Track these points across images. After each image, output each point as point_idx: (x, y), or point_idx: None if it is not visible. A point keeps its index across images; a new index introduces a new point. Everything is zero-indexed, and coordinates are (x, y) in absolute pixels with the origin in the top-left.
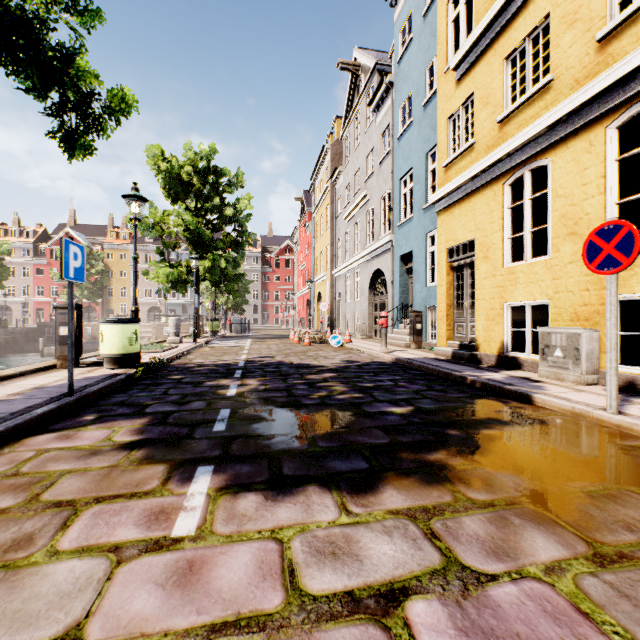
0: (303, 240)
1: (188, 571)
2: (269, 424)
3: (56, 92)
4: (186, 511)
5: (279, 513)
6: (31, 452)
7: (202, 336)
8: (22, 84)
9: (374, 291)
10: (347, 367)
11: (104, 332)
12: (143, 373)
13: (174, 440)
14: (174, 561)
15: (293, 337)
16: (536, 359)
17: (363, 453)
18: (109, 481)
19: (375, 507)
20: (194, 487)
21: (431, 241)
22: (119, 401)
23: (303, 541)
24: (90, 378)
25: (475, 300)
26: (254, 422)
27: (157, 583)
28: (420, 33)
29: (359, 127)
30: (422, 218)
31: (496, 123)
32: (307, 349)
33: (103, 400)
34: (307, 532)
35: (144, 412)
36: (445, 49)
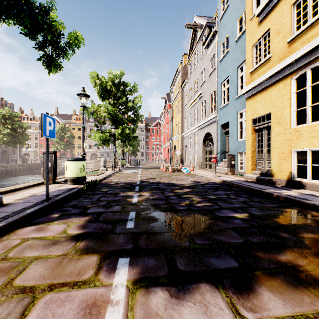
0: (166, 119)
1: None
2: (160, 224)
3: (41, 36)
4: (112, 305)
5: (184, 313)
6: (18, 240)
7: (116, 167)
8: (23, 30)
9: (205, 144)
10: (196, 185)
11: (67, 165)
12: (87, 187)
13: (103, 234)
14: None
15: (162, 168)
16: (315, 183)
17: (230, 251)
18: (60, 268)
19: (262, 312)
20: (117, 278)
21: (240, 116)
22: (73, 204)
23: None
24: (59, 190)
25: (271, 148)
26: (150, 222)
27: None
28: (233, 1)
29: (197, 58)
30: (235, 103)
31: (286, 43)
32: (171, 175)
33: (65, 204)
34: None
35: (86, 212)
36: (251, 6)
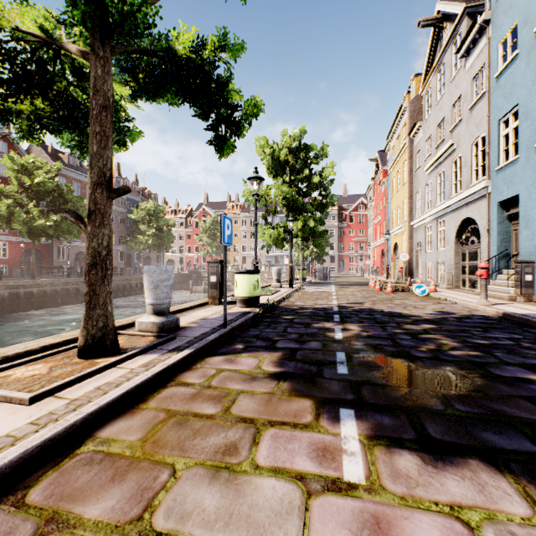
0: (377, 196)
1: (377, 528)
2: (388, 374)
3: (213, 112)
4: (347, 455)
5: (448, 485)
6: (213, 370)
7: (294, 282)
8: (196, 112)
9: (461, 240)
10: (444, 319)
11: (237, 280)
12: (263, 312)
13: (308, 377)
14: (358, 510)
15: (373, 285)
16: None
17: (521, 430)
18: (272, 407)
19: None
20: (344, 429)
21: None
22: (255, 334)
23: (498, 534)
24: (231, 314)
25: None
26: (372, 369)
27: (351, 531)
28: None
29: (442, 78)
30: (533, 157)
31: None
32: (391, 297)
33: (244, 332)
34: (497, 523)
35: (275, 346)
36: None
